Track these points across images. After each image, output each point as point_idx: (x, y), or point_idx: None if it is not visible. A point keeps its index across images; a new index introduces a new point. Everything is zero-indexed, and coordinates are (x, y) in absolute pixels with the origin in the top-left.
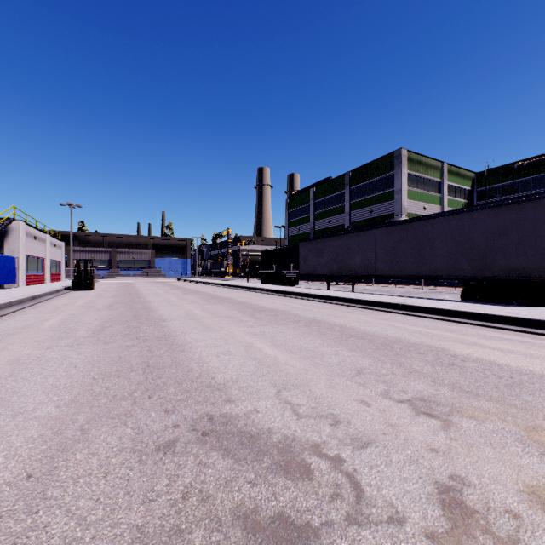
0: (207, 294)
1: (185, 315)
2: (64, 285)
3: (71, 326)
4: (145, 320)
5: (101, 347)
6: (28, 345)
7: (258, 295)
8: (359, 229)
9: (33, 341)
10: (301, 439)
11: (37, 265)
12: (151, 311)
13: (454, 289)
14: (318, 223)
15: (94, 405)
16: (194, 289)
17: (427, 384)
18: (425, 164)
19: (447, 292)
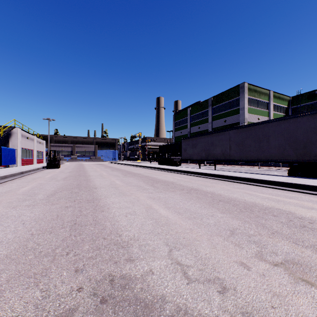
0: (125, 171)
1: (109, 184)
2: (43, 165)
3: (35, 191)
4: (83, 188)
5: (48, 207)
6: (1, 205)
7: (156, 171)
8: (219, 131)
9: (6, 202)
10: (192, 312)
11: (28, 153)
12: (89, 181)
13: (280, 168)
14: (193, 129)
15: (21, 262)
16: (118, 168)
17: (291, 245)
18: (258, 92)
19: (275, 170)
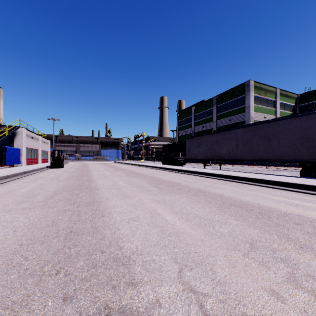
0: (129, 170)
1: (112, 185)
2: (47, 165)
3: (35, 192)
4: (85, 189)
5: (45, 210)
6: None
7: (160, 171)
8: (225, 129)
9: (2, 205)
10: None
11: (33, 153)
12: (91, 182)
13: (289, 168)
14: (197, 128)
15: (0, 284)
16: (122, 168)
17: None
18: (265, 90)
19: (284, 170)
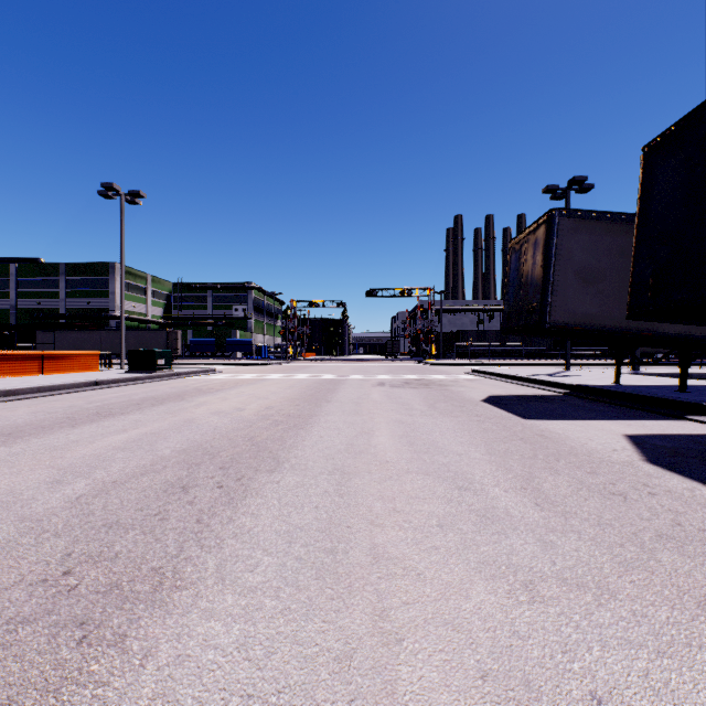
0: None
1: None
2: None
3: None
4: None
5: None
6: None
7: None
8: (92, 330)
9: None
10: None
11: None
12: None
13: None
14: (24, 302)
15: None
16: None
17: None
18: (135, 275)
19: None
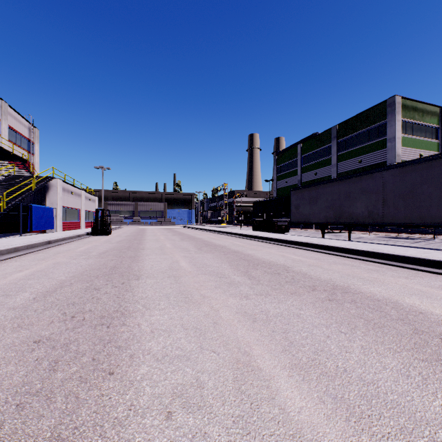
0: (202, 240)
1: (167, 269)
2: (89, 231)
3: (28, 283)
4: (117, 276)
5: None
6: None
7: (251, 242)
8: (362, 173)
9: None
10: None
11: (73, 214)
12: (135, 261)
13: None
14: (305, 175)
15: None
16: (192, 236)
17: None
18: (421, 110)
19: None
